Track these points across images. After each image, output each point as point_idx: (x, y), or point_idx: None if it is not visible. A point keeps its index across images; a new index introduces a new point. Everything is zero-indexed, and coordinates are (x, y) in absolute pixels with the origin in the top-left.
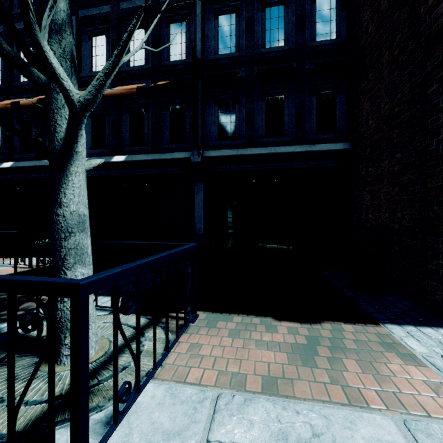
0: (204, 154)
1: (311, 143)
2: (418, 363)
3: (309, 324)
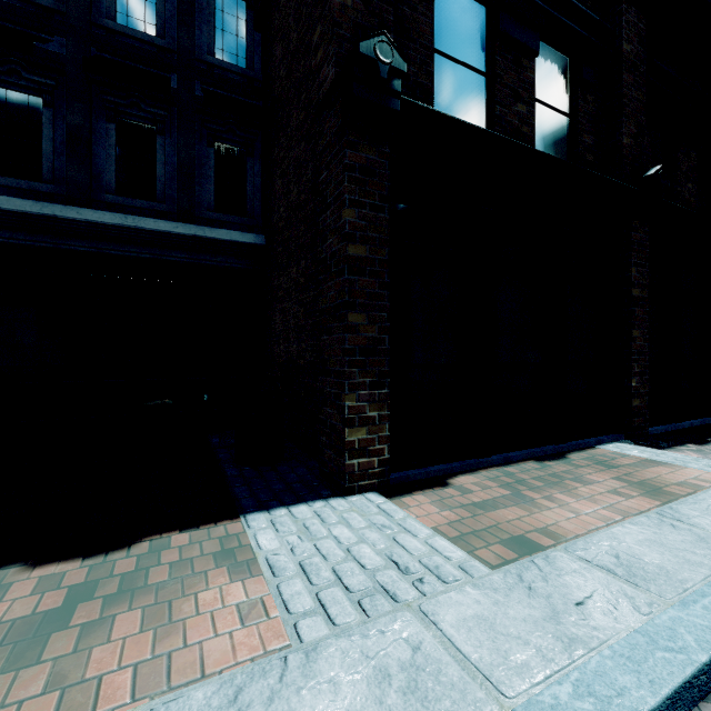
0: None
1: (208, 225)
2: (257, 570)
3: (106, 555)
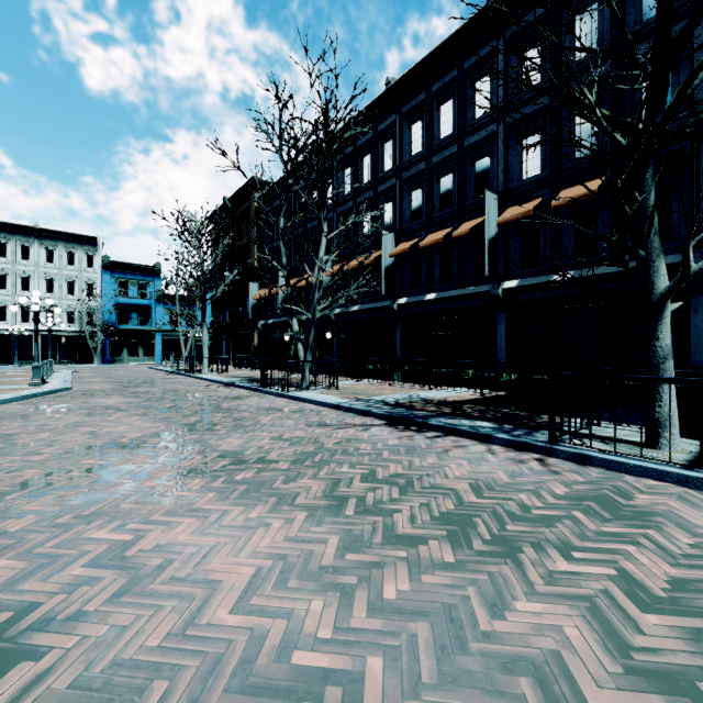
0: None
1: None
2: None
3: None
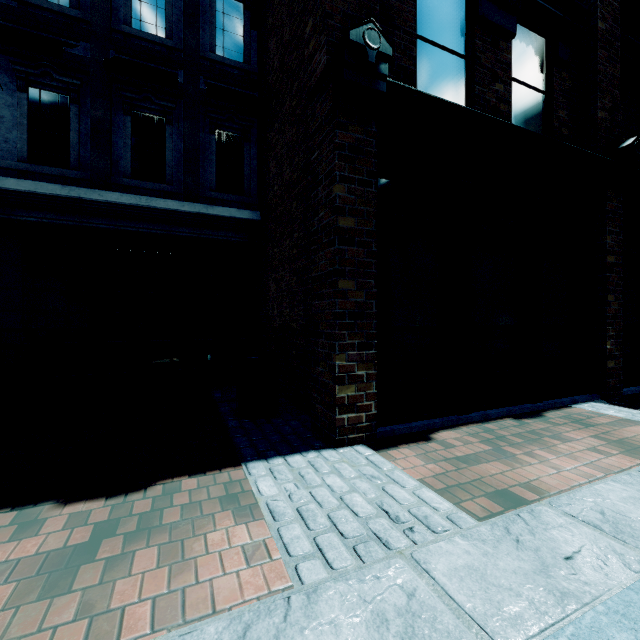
0: None
1: (210, 203)
2: (258, 514)
3: (125, 496)
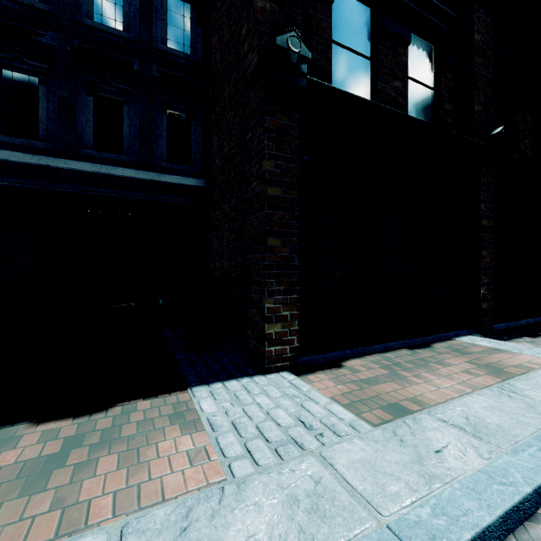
0: None
1: (161, 172)
2: (200, 427)
3: (90, 416)
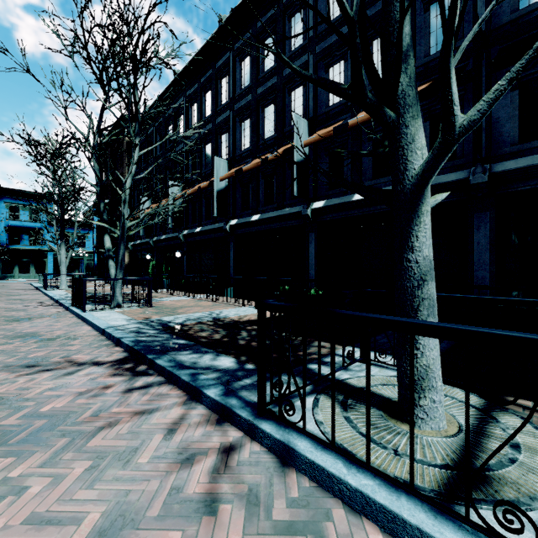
0: (493, 169)
1: None
2: None
3: None
